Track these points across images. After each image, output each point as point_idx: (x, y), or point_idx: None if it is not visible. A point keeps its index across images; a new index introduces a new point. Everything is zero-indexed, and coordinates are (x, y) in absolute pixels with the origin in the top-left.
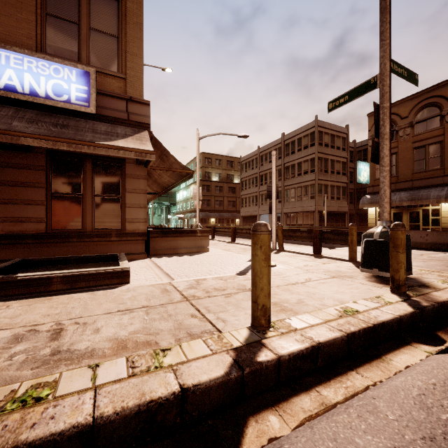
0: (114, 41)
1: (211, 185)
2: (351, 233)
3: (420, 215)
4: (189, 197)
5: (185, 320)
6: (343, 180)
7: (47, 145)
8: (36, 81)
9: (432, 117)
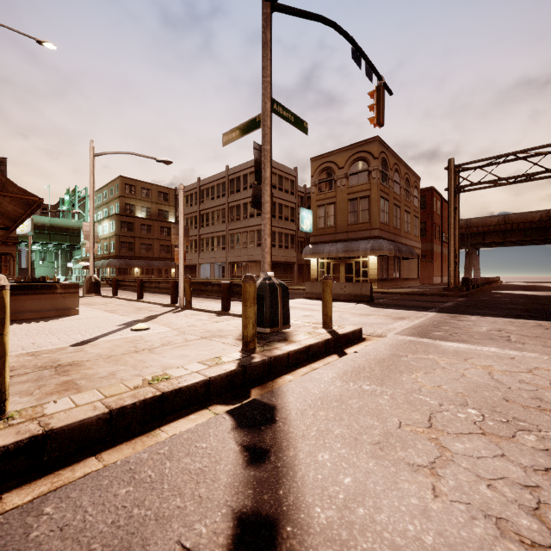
0: None
1: (134, 222)
2: None
3: (353, 266)
4: (100, 238)
5: None
6: (291, 227)
7: None
8: None
9: (362, 172)
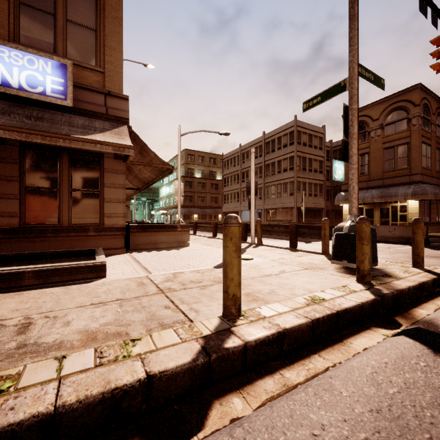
0: (92, 34)
1: (193, 181)
2: (324, 227)
3: (389, 211)
4: (172, 193)
5: (158, 312)
6: (320, 178)
7: (20, 137)
8: (8, 71)
9: (400, 120)
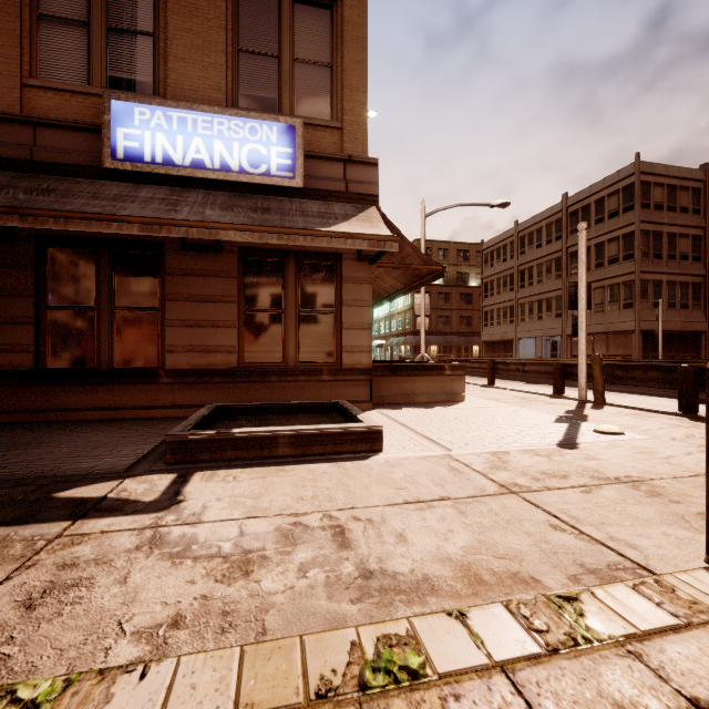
0: (326, 73)
1: (430, 291)
2: None
3: None
4: (394, 313)
5: (549, 536)
6: (695, 270)
7: (252, 238)
8: (227, 150)
9: None
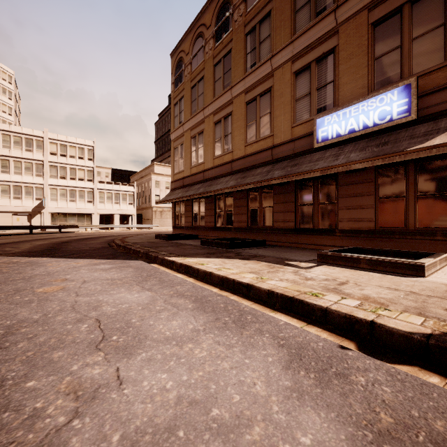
0: (439, 32)
1: None
2: None
3: None
4: None
5: (432, 308)
6: None
7: (367, 165)
8: (366, 117)
9: None
